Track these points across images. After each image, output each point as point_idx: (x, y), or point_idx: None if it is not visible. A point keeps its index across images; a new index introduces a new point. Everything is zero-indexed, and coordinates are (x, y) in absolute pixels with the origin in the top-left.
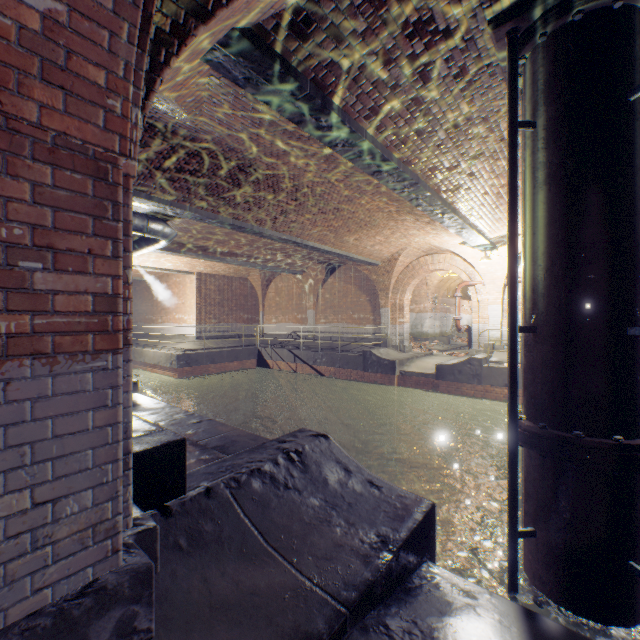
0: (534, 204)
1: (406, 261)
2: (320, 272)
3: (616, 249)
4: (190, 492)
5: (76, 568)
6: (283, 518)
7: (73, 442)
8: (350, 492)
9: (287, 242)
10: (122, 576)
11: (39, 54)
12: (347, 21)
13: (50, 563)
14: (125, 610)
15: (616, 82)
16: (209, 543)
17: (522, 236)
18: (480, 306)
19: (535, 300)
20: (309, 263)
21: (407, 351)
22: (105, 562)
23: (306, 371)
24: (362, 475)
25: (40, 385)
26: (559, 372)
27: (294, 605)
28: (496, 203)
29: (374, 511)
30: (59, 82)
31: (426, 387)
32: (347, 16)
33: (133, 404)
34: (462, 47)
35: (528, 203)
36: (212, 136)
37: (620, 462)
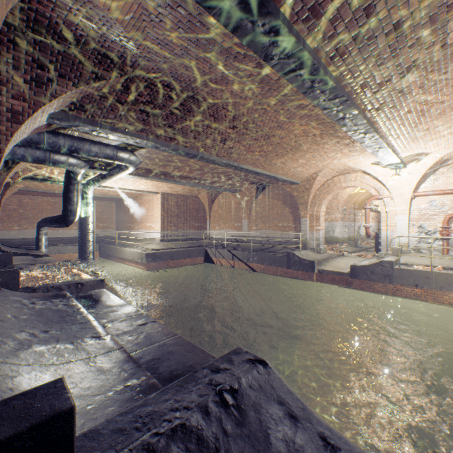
0: None
1: (322, 180)
2: (252, 190)
3: None
4: None
5: None
6: None
7: None
8: None
9: (226, 166)
10: None
11: None
12: None
13: None
14: None
15: None
16: None
17: None
18: (388, 216)
19: None
20: (244, 184)
21: (322, 252)
22: None
23: (241, 267)
24: (311, 424)
25: None
26: None
27: None
28: (416, 122)
29: None
30: None
31: (341, 283)
32: None
33: (96, 300)
34: None
35: None
36: (157, 64)
37: None
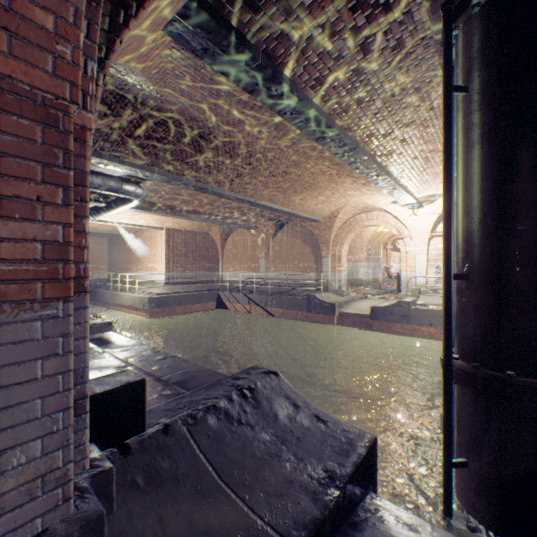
0: (467, 162)
1: (344, 218)
2: (270, 228)
3: None
4: (149, 429)
5: (23, 520)
6: (236, 453)
7: (20, 392)
8: (298, 427)
9: (242, 201)
10: (72, 526)
11: None
12: None
13: None
14: None
15: None
16: (165, 480)
17: (454, 192)
18: (408, 256)
19: (468, 250)
20: (261, 220)
21: (345, 295)
22: (55, 511)
23: (258, 312)
24: (309, 410)
25: None
26: (491, 316)
27: None
28: (424, 166)
29: (321, 445)
30: (2, 23)
31: (361, 326)
32: None
33: (107, 342)
34: (400, 20)
35: (461, 161)
36: (175, 106)
37: None
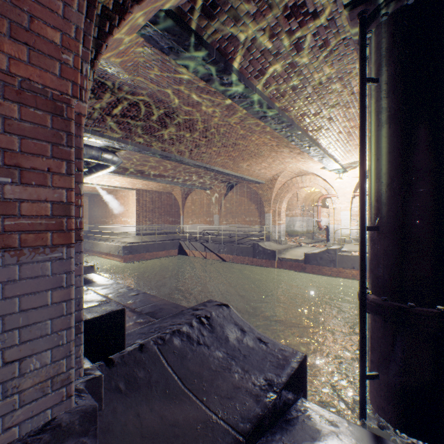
0: (378, 138)
1: (283, 181)
2: (223, 188)
3: (439, 170)
4: (128, 348)
5: (38, 410)
6: (196, 367)
7: (35, 315)
8: (245, 347)
9: (199, 167)
10: (73, 416)
11: (8, 17)
12: (242, 5)
13: (17, 407)
14: (76, 442)
15: (439, 48)
16: (141, 386)
17: (369, 161)
18: (335, 212)
19: (379, 207)
20: (215, 182)
21: (283, 244)
22: (61, 405)
23: (213, 257)
24: (253, 334)
25: (9, 271)
26: (396, 260)
27: (204, 434)
28: (347, 139)
29: (262, 361)
30: (24, 39)
31: (297, 269)
32: (242, 1)
33: (90, 281)
34: (325, 25)
35: (373, 137)
36: (146, 91)
37: (442, 326)
